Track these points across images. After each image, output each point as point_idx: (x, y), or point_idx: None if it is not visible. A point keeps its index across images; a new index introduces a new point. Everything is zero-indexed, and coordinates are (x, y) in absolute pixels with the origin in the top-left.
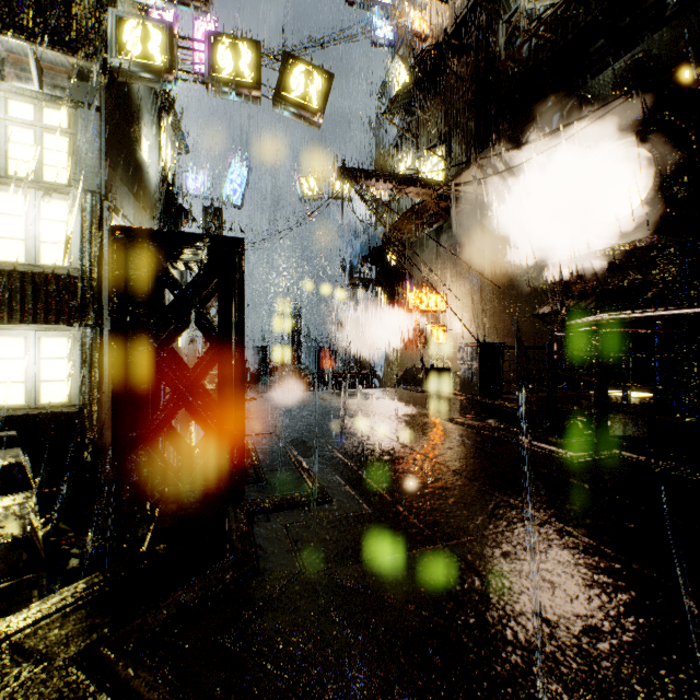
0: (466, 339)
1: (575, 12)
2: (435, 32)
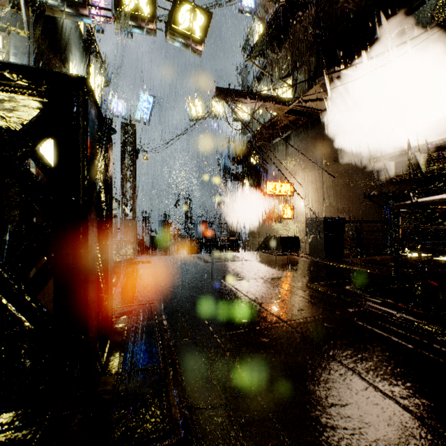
0: (308, 215)
1: None
2: None
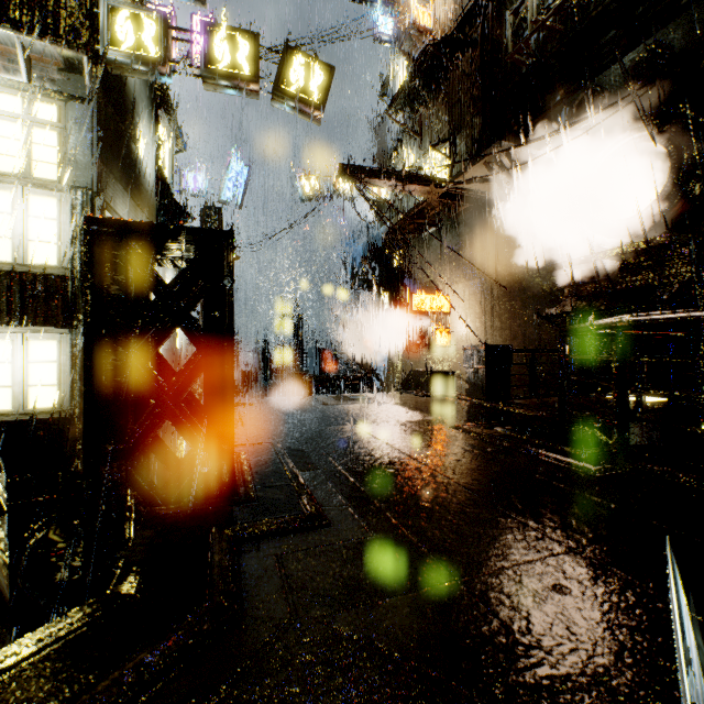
0: (471, 341)
1: (586, 1)
2: (439, 26)
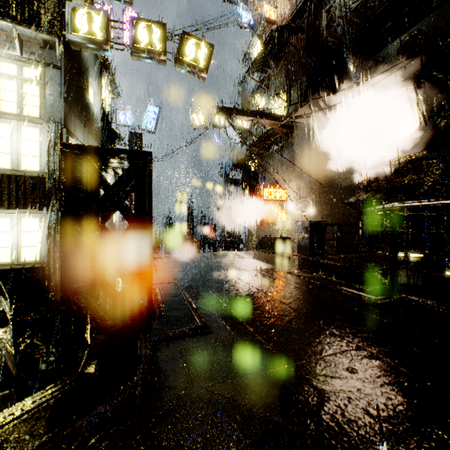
0: (300, 218)
1: (373, 4)
2: (280, 18)
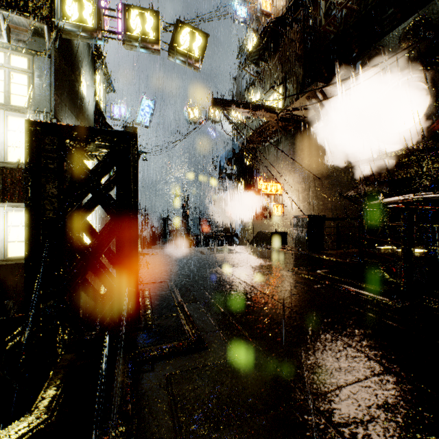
0: (296, 213)
1: None
2: (276, 11)
